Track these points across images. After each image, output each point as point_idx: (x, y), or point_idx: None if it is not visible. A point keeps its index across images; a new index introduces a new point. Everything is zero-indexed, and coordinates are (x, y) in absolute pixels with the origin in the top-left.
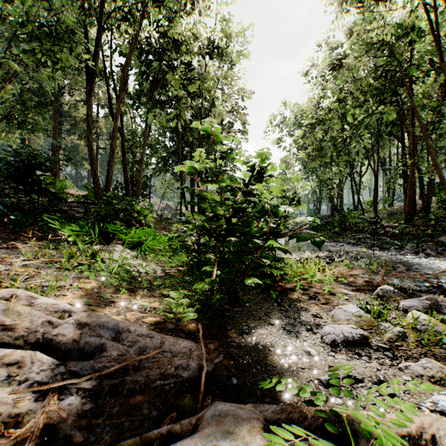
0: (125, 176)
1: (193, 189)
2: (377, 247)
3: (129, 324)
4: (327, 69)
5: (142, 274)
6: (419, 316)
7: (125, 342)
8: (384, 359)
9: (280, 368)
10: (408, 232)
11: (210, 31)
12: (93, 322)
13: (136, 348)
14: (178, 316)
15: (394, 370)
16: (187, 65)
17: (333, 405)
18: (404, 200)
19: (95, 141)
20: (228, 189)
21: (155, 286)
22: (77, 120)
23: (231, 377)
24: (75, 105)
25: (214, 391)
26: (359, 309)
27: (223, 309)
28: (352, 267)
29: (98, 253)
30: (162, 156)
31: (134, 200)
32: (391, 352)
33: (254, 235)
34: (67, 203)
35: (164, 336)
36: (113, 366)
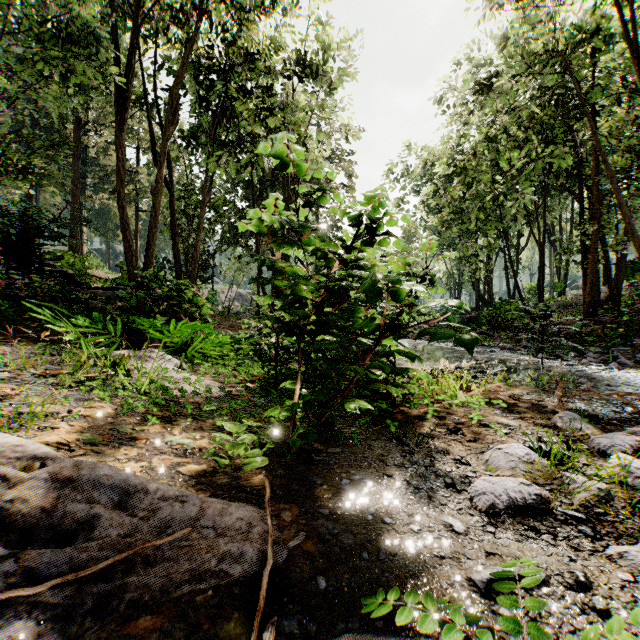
0: (174, 250)
1: (264, 259)
2: (545, 354)
3: (148, 479)
4: (471, 94)
5: (189, 394)
6: (629, 462)
7: (136, 511)
8: (579, 538)
9: (402, 557)
10: (590, 332)
11: (299, 39)
12: (81, 476)
13: (155, 520)
14: (238, 461)
15: (600, 560)
16: (265, 88)
17: (499, 633)
18: (583, 285)
19: (133, 201)
20: (318, 257)
21: (205, 413)
22: (107, 170)
23: (317, 575)
24: (105, 149)
25: (284, 606)
26: (529, 451)
27: (311, 450)
28: (512, 384)
29: (122, 361)
30: (230, 222)
31: (184, 283)
32: (589, 526)
33: (360, 333)
34: (90, 290)
35: (207, 498)
36: (106, 557)
